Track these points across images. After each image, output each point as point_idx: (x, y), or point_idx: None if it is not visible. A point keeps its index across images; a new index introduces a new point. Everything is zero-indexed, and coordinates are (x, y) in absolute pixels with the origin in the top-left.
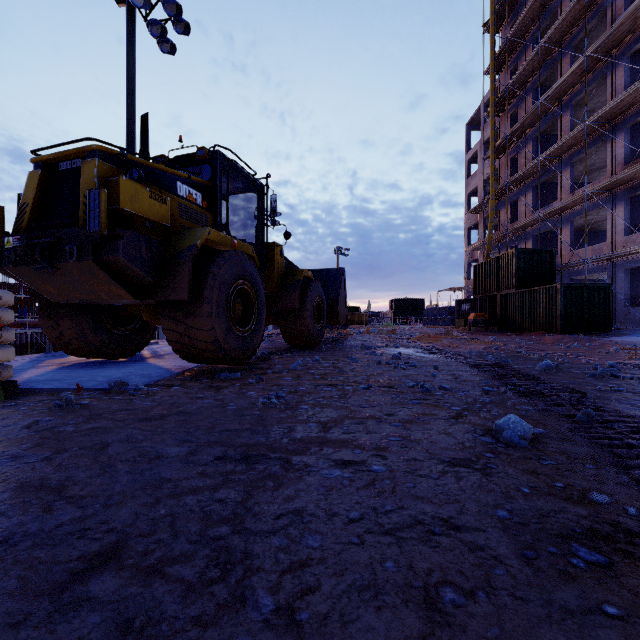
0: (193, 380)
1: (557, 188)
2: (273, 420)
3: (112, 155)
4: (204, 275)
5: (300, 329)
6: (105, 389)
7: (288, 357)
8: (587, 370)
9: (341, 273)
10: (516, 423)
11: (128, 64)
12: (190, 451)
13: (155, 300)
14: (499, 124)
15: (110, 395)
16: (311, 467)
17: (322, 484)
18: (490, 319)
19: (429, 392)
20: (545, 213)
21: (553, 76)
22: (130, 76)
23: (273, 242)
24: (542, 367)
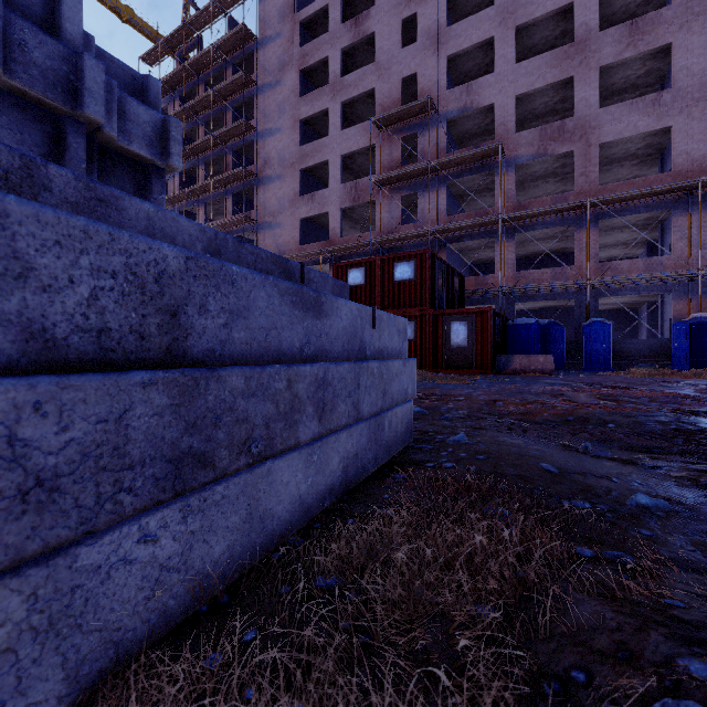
0: None
1: None
2: None
3: None
4: None
5: None
6: None
7: None
8: None
9: None
10: None
11: None
12: None
13: None
14: None
15: None
16: None
17: None
18: None
19: None
20: None
21: (194, 171)
22: None
23: None
24: None
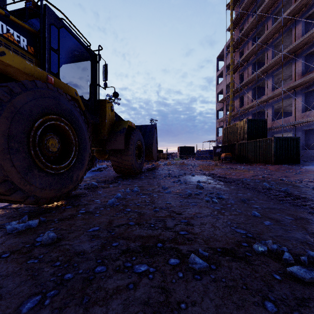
0: None
1: (263, 90)
2: None
3: None
4: None
5: (125, 163)
6: None
7: (113, 186)
8: None
9: (154, 127)
10: None
11: None
12: None
13: None
14: (234, 57)
15: None
16: None
17: None
18: (232, 156)
19: (313, 279)
20: (260, 101)
21: (262, 32)
22: None
23: (105, 99)
24: None
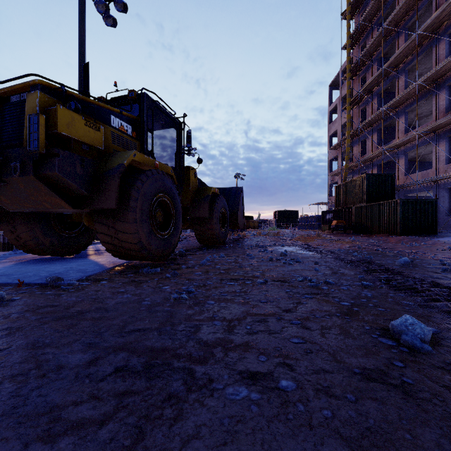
0: (120, 275)
1: (395, 130)
2: (181, 317)
3: (53, 89)
4: (130, 189)
5: (209, 232)
6: (43, 284)
7: (200, 254)
8: (437, 265)
9: (240, 190)
10: (414, 325)
11: (80, 32)
12: (92, 359)
13: (90, 209)
14: (353, 85)
15: (44, 290)
16: (215, 383)
17: (227, 412)
18: (347, 225)
19: (317, 286)
20: (387, 148)
21: (392, 50)
22: (81, 41)
23: (189, 166)
24: (401, 263)
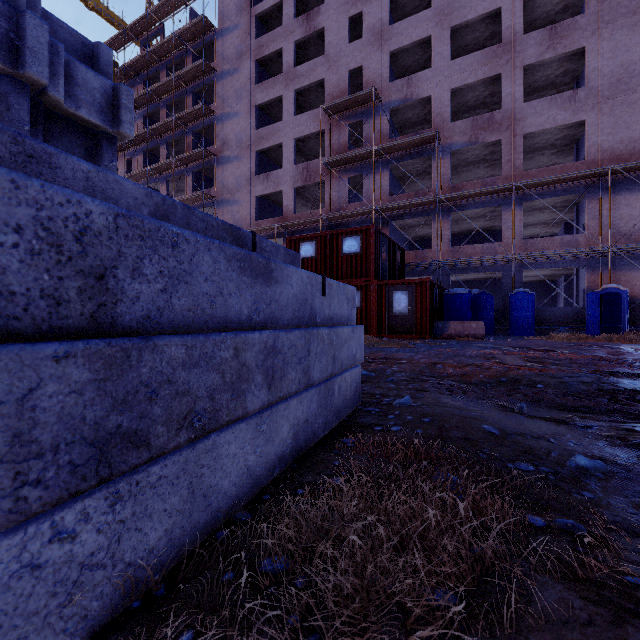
0: None
1: None
2: None
3: None
4: None
5: None
6: None
7: None
8: None
9: None
10: None
11: None
12: None
13: None
14: (118, 161)
15: None
16: None
17: None
18: None
19: None
20: None
21: (157, 150)
22: None
23: None
24: None
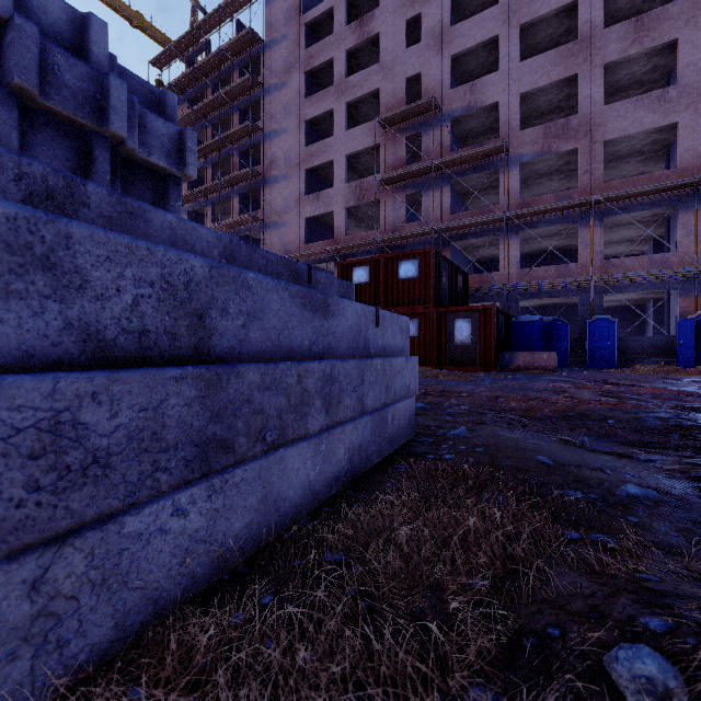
0: None
1: None
2: None
3: None
4: None
5: None
6: None
7: None
8: None
9: None
10: None
11: None
12: None
13: None
14: None
15: None
16: None
17: None
18: None
19: None
20: None
21: (202, 172)
22: None
23: None
24: None
